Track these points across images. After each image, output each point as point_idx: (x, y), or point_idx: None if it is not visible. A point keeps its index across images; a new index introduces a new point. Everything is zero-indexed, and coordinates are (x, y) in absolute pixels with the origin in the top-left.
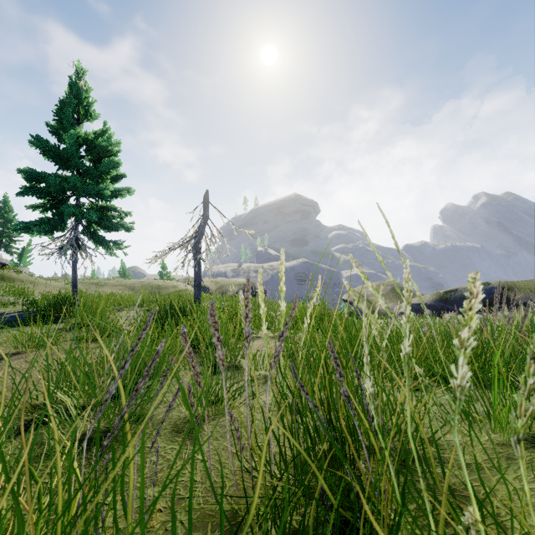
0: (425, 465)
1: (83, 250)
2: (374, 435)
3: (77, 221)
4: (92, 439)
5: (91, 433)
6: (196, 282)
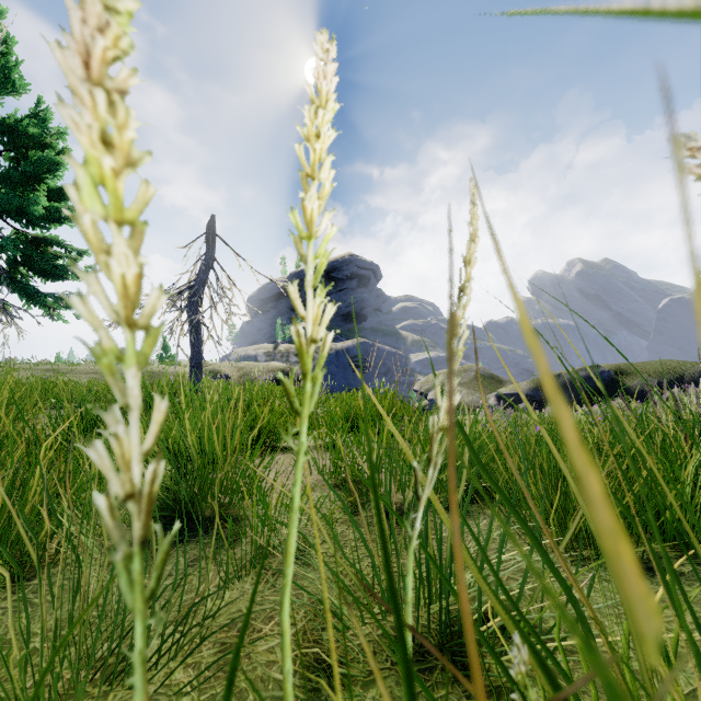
0: None
1: None
2: None
3: None
4: None
5: None
6: (193, 361)
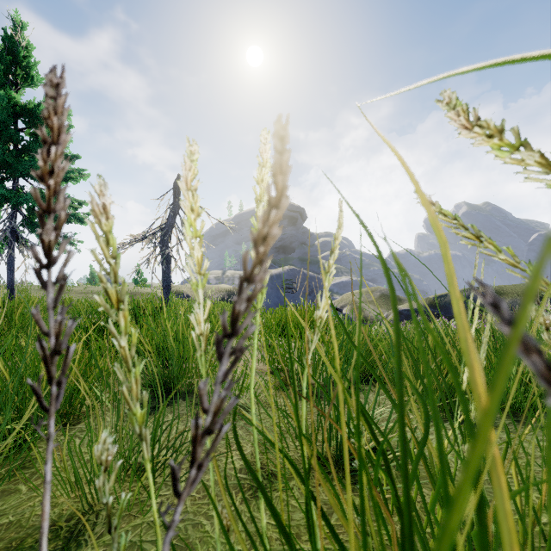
0: None
1: (20, 244)
2: None
3: (12, 207)
4: None
5: None
6: (164, 284)
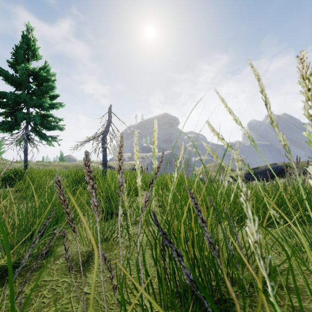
0: (278, 296)
1: (31, 141)
2: (267, 298)
3: (27, 123)
4: (0, 274)
5: (2, 268)
6: (104, 162)
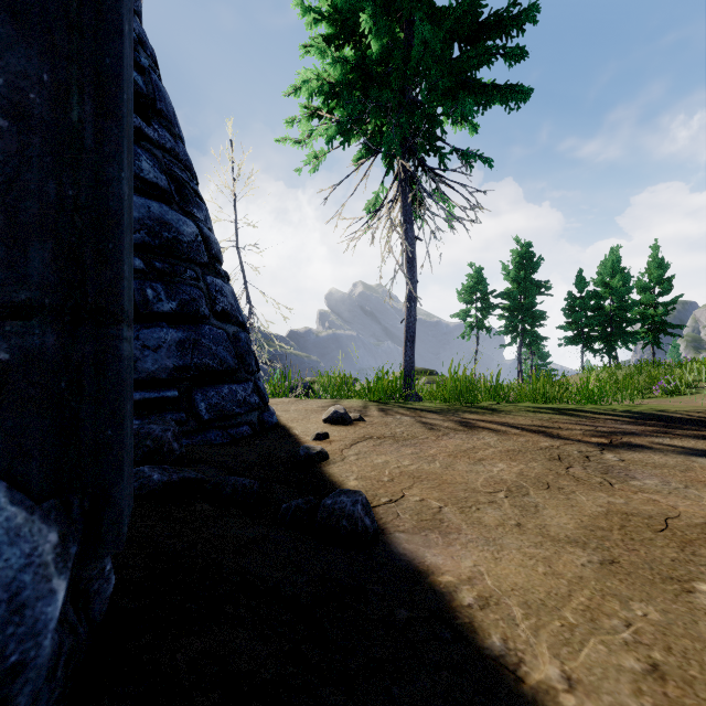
0: None
1: None
2: None
3: None
4: None
5: None
6: None
